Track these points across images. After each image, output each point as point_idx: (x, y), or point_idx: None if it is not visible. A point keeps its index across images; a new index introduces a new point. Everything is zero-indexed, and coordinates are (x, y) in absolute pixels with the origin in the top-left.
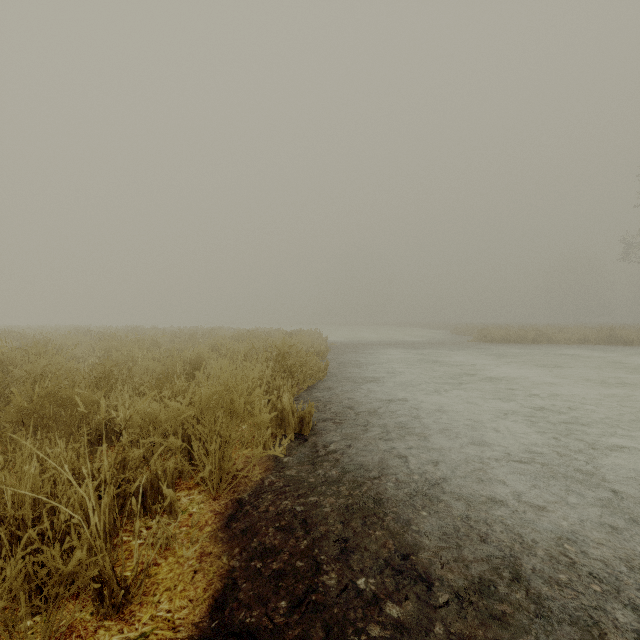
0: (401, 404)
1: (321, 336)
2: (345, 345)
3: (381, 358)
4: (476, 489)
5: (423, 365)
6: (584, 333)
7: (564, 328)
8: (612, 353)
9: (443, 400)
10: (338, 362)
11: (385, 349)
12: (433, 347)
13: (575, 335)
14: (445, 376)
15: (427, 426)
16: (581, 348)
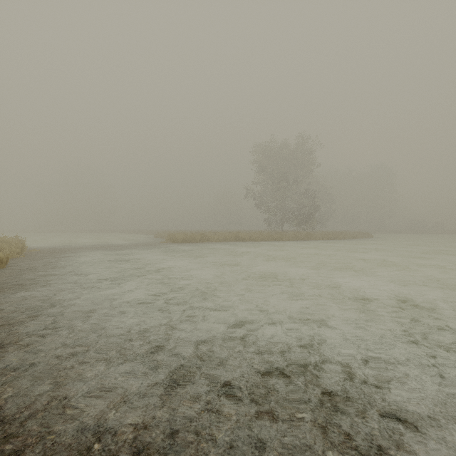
0: (51, 307)
1: (16, 243)
2: (49, 250)
3: (76, 260)
4: (47, 402)
5: (111, 264)
6: (225, 235)
7: (217, 232)
8: (235, 246)
9: (102, 295)
10: (20, 269)
11: (88, 252)
12: (132, 248)
13: (221, 236)
14: (123, 271)
15: (58, 328)
16: (222, 244)
